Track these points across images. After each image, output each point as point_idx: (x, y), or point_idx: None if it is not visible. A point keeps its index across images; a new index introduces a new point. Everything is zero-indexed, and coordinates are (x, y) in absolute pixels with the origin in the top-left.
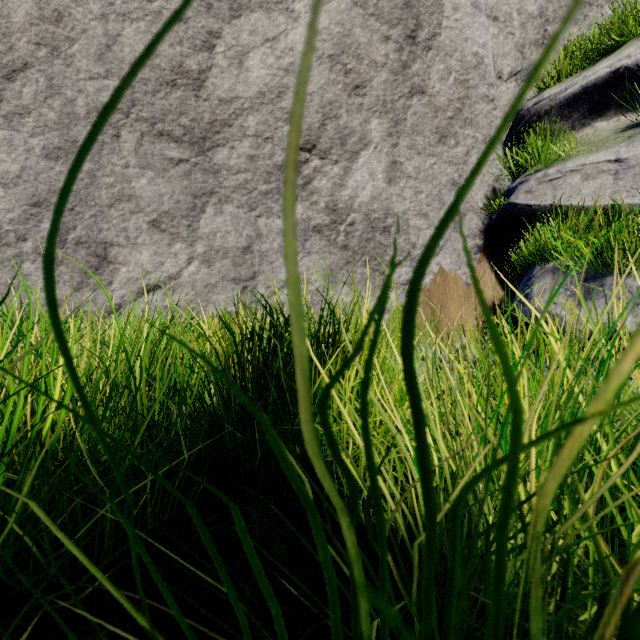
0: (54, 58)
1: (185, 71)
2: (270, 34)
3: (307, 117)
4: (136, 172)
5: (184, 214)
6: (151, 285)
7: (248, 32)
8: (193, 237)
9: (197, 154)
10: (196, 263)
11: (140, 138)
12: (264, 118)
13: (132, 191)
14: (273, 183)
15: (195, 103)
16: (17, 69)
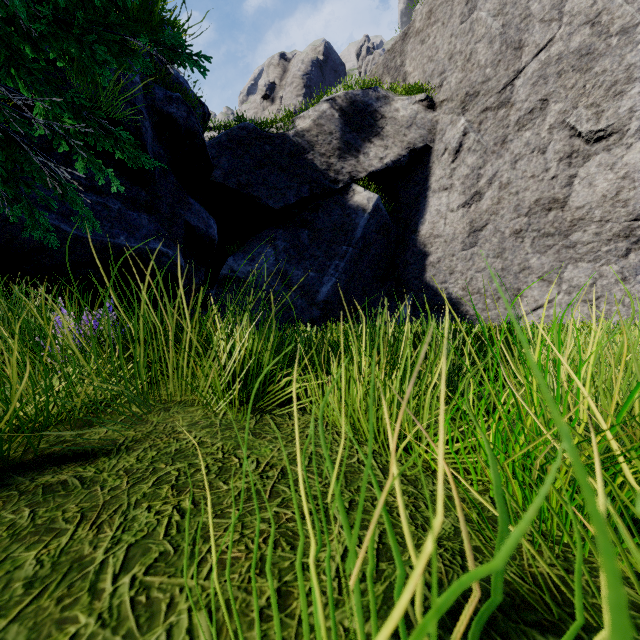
0: (497, 218)
1: (556, 201)
2: (610, 162)
3: (639, 200)
4: (531, 256)
5: (555, 271)
6: (538, 306)
7: (594, 167)
8: (560, 282)
9: (562, 239)
10: (561, 294)
11: (532, 239)
12: (606, 209)
13: (529, 265)
14: (612, 245)
15: (561, 214)
16: (483, 226)
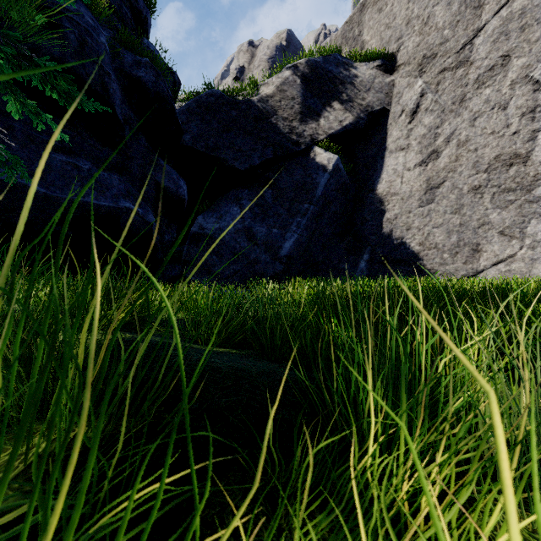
0: (454, 175)
1: (517, 156)
2: None
3: None
4: (491, 211)
5: (517, 226)
6: (499, 260)
7: None
8: (522, 236)
9: (525, 194)
10: (524, 249)
11: (492, 195)
12: None
13: (489, 220)
14: None
15: (523, 169)
16: (440, 183)
